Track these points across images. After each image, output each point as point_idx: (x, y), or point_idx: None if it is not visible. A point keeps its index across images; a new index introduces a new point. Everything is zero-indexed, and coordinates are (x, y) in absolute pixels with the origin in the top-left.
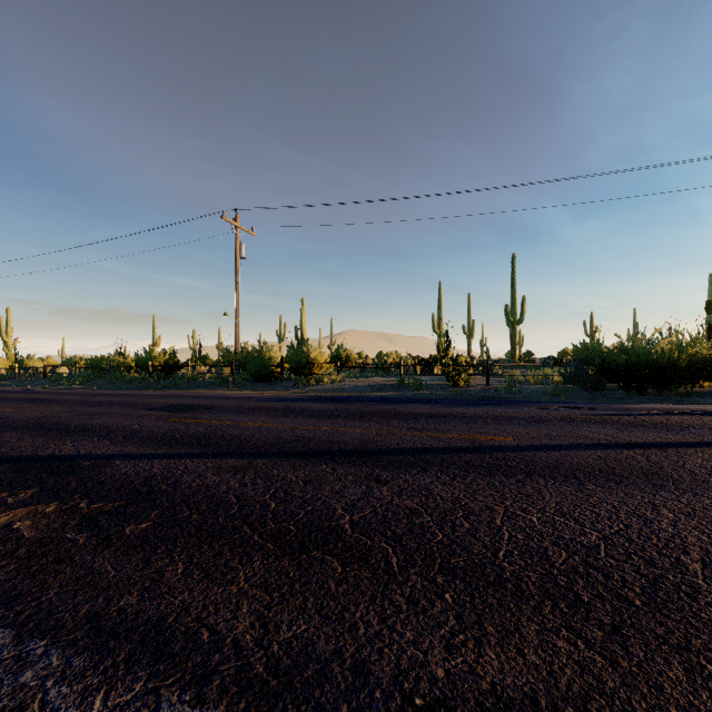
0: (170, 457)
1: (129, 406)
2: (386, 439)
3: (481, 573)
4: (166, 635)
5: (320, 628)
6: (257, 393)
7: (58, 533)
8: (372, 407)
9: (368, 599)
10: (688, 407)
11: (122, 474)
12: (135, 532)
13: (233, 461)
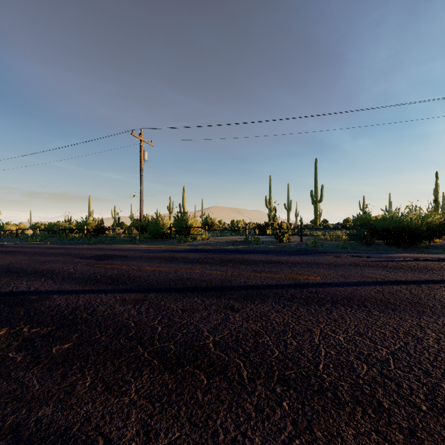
0: (92, 292)
1: (69, 256)
2: (237, 279)
3: (307, 383)
4: (69, 444)
5: (190, 434)
6: (154, 246)
7: (3, 353)
8: (228, 256)
9: (226, 407)
10: (428, 256)
11: (57, 305)
12: (59, 351)
13: (134, 295)
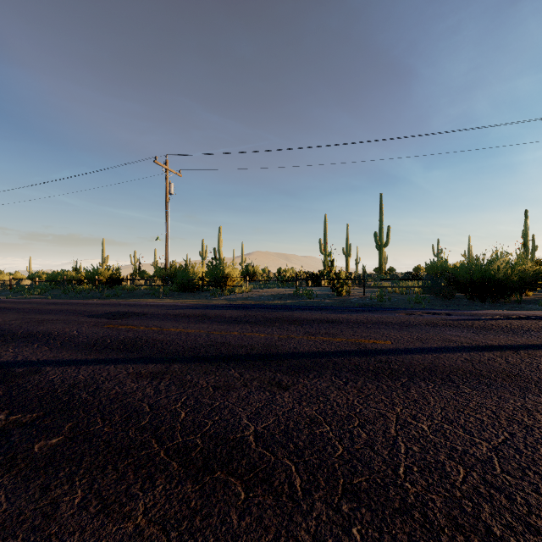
0: (97, 363)
1: (74, 314)
2: (286, 344)
3: (385, 497)
4: None
5: None
6: (182, 301)
7: None
8: (274, 314)
9: (272, 537)
10: (522, 313)
11: (49, 381)
12: (43, 449)
13: (152, 366)
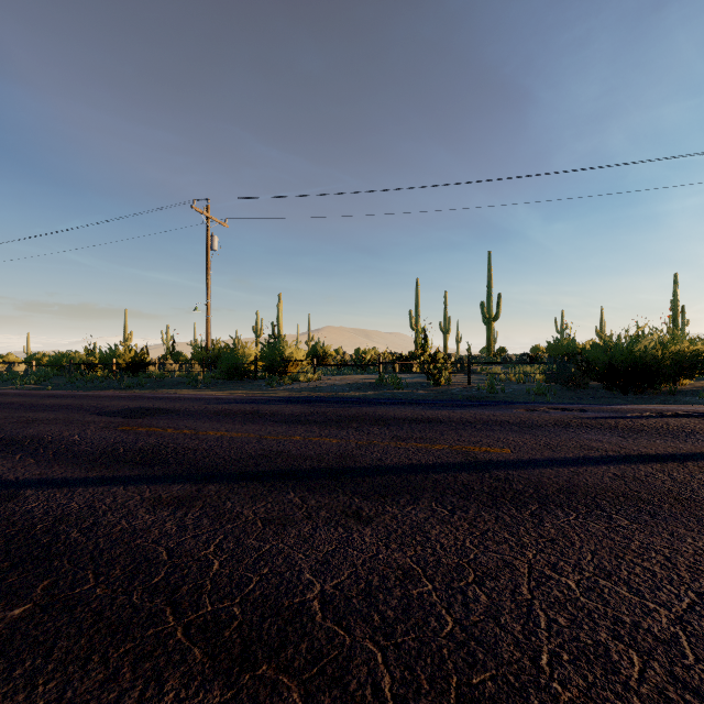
0: (100, 484)
1: (79, 410)
2: (367, 453)
3: None
4: None
5: None
6: (227, 393)
7: None
8: (350, 410)
9: None
10: (679, 408)
11: (26, 512)
12: None
13: (178, 488)
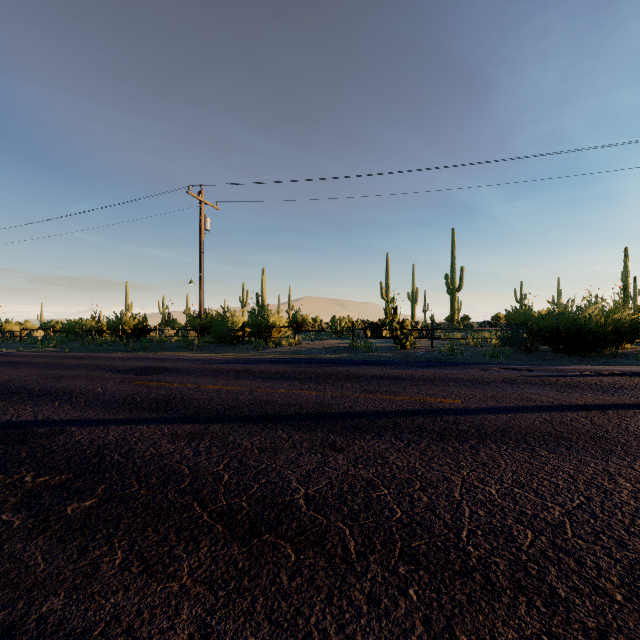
0: (127, 423)
1: (96, 369)
2: (340, 402)
3: (445, 560)
4: None
5: None
6: (220, 355)
7: None
8: (326, 369)
9: (324, 597)
10: (616, 368)
11: (76, 442)
12: (76, 511)
13: (189, 426)
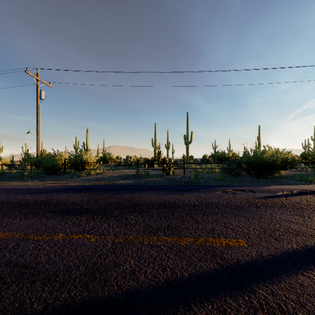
0: None
1: None
2: (120, 260)
3: None
4: None
5: None
6: (41, 183)
7: None
8: (116, 197)
9: None
10: (296, 187)
11: None
12: None
13: None
